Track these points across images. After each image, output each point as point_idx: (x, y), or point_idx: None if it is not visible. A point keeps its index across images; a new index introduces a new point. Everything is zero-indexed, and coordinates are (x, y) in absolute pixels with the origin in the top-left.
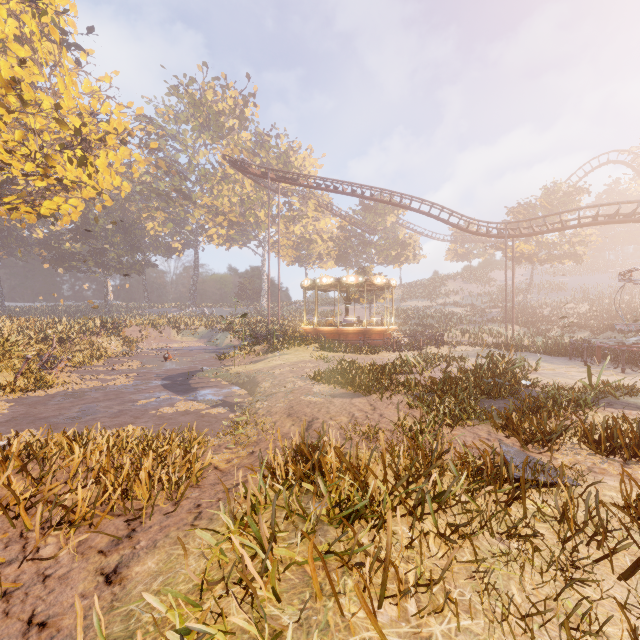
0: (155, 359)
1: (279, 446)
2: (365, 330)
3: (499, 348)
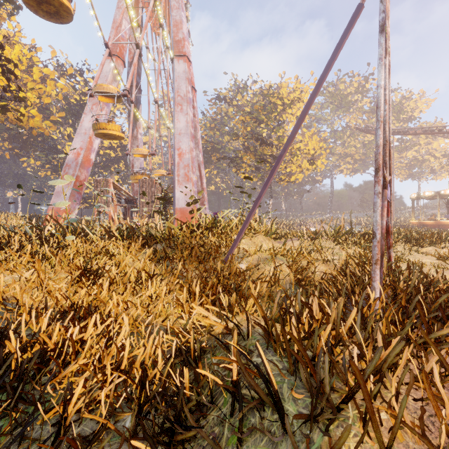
0: None
1: None
2: None
3: None
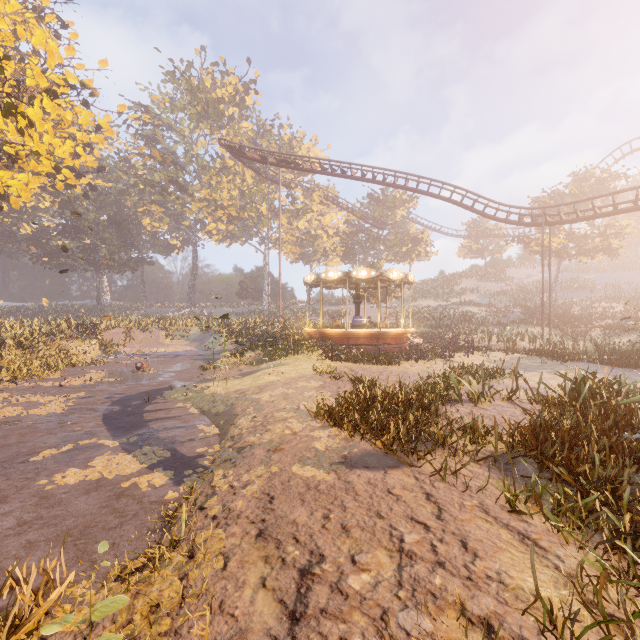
0: (126, 369)
1: None
2: (379, 333)
3: (543, 356)
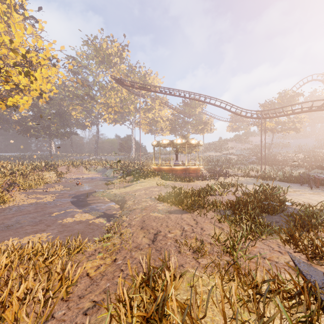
0: (72, 184)
1: (133, 256)
2: (186, 168)
3: (259, 178)
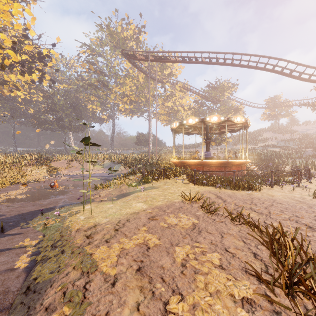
0: (46, 186)
1: None
2: (226, 163)
3: None
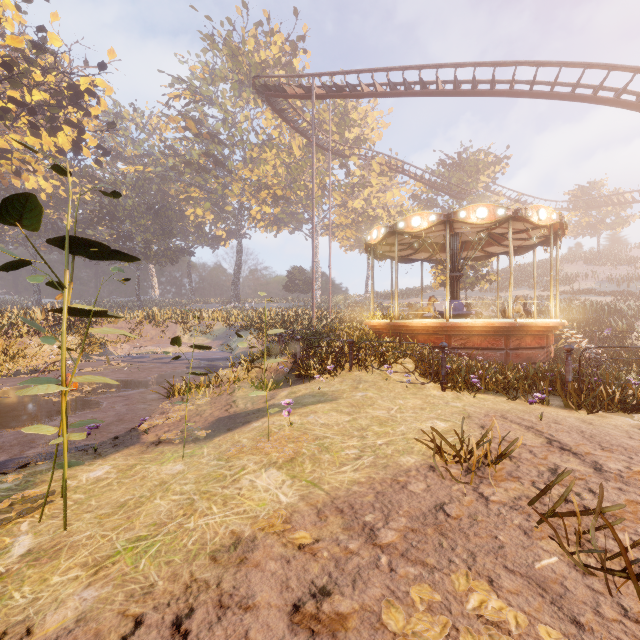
0: None
1: None
2: (511, 327)
3: None
